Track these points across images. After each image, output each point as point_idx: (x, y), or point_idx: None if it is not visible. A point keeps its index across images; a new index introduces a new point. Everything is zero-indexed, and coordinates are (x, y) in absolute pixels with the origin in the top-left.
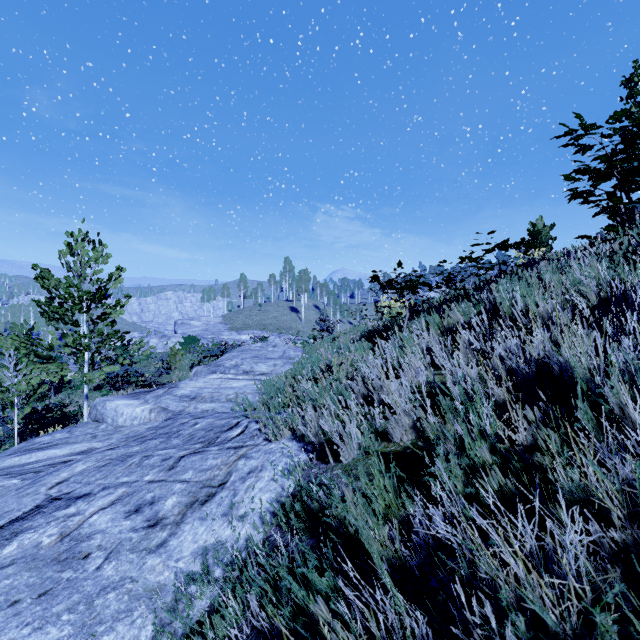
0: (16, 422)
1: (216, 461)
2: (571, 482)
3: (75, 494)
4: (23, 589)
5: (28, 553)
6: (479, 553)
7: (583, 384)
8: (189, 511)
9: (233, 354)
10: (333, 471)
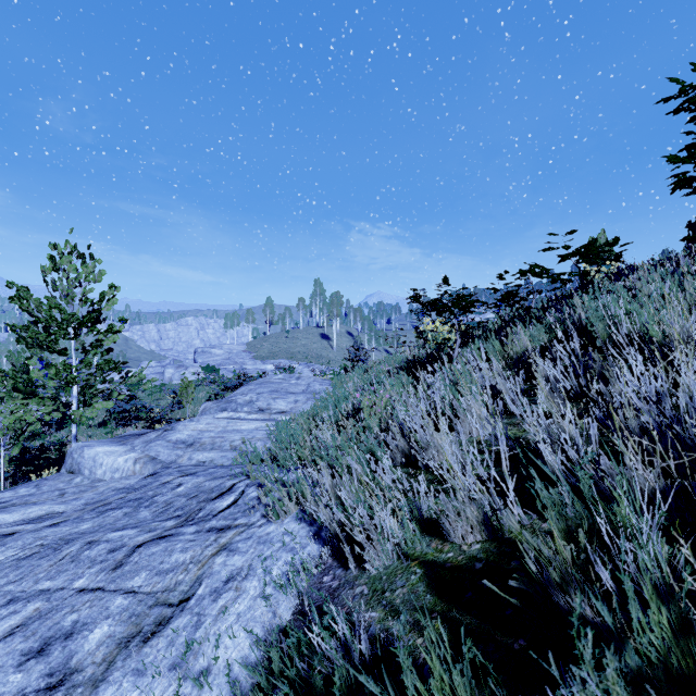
0: (2, 465)
1: (184, 556)
2: None
3: None
4: None
5: None
6: None
7: None
8: (120, 656)
9: (250, 387)
10: (354, 587)
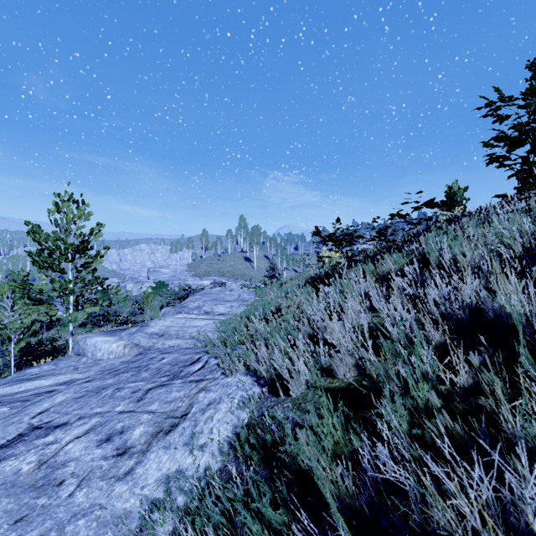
0: (13, 354)
1: (179, 393)
2: (527, 432)
3: (54, 423)
4: (1, 515)
5: (8, 480)
6: (431, 498)
7: (520, 329)
8: (154, 440)
9: (196, 297)
10: (283, 404)
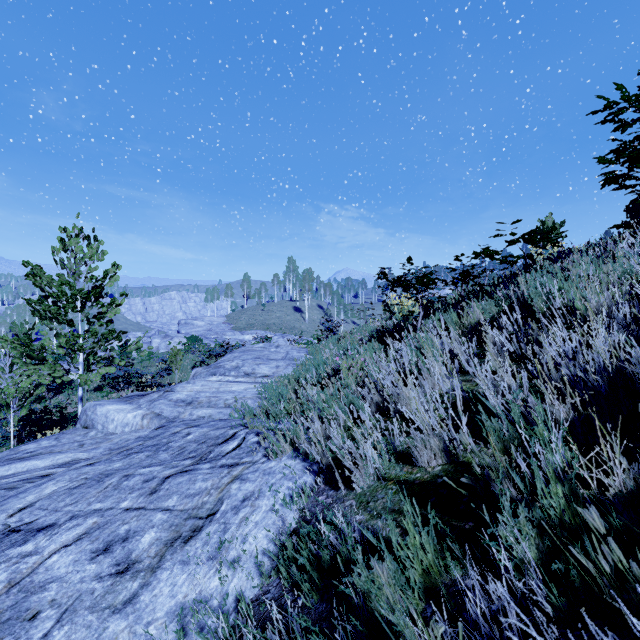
0: (12, 424)
1: (206, 484)
2: None
3: (37, 525)
4: None
5: None
6: None
7: None
8: (168, 552)
9: (234, 355)
10: (345, 502)
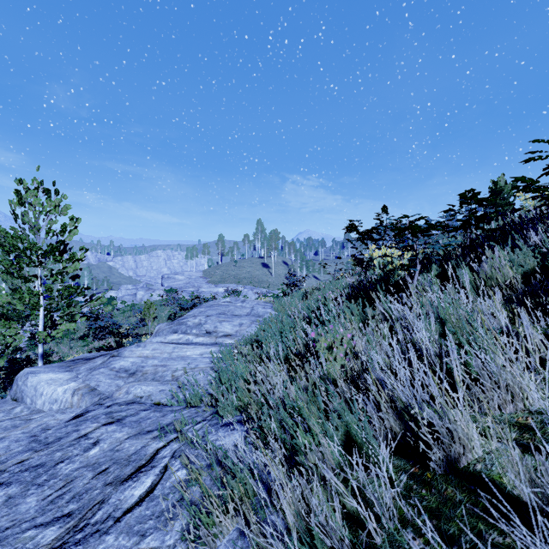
0: None
1: None
2: None
3: None
4: None
5: None
6: None
7: None
8: None
9: (200, 310)
10: None
